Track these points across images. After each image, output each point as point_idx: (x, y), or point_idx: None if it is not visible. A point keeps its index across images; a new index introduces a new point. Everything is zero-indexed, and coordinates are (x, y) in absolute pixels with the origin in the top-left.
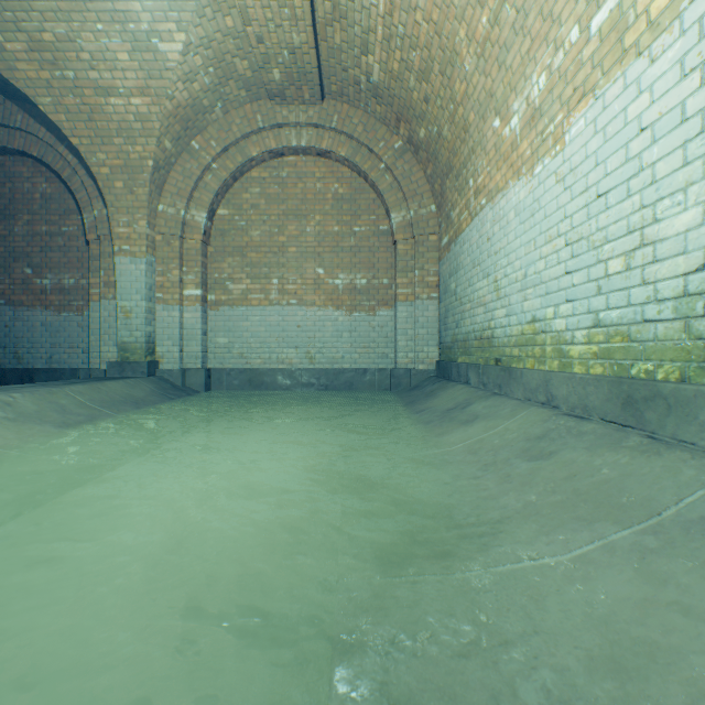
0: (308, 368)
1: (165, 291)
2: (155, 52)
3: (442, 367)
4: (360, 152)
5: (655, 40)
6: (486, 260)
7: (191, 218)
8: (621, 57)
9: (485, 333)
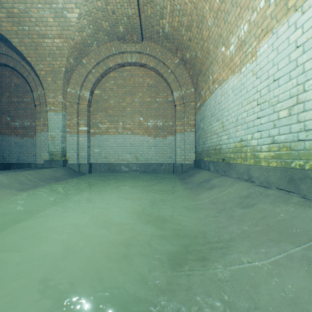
0: (136, 163)
1: (70, 128)
2: (65, 18)
3: (197, 162)
4: (159, 64)
5: (305, 2)
6: (217, 113)
7: (82, 95)
8: (286, 12)
9: (217, 147)
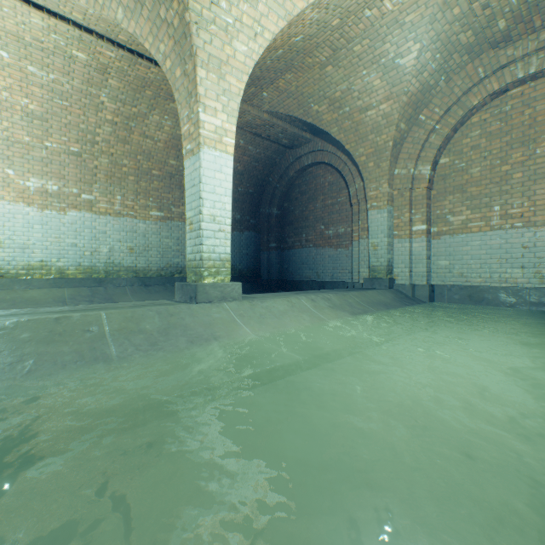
0: (538, 287)
1: (399, 229)
2: (396, 68)
3: None
4: None
5: None
6: None
7: (417, 173)
8: None
9: None
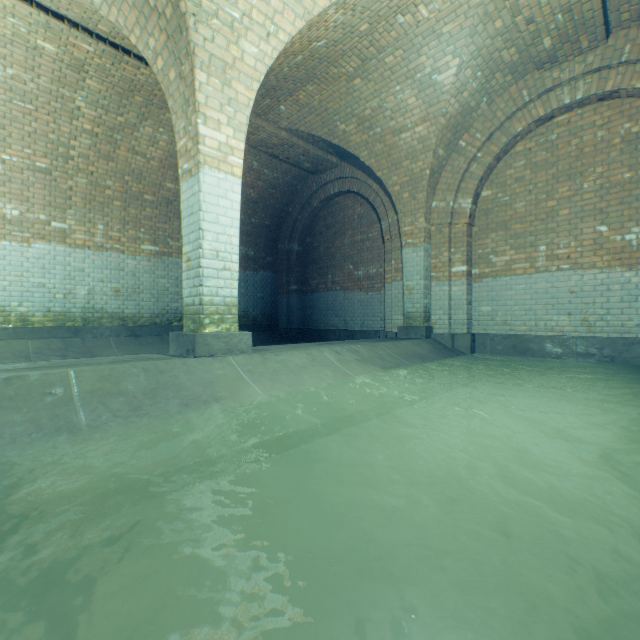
0: (585, 336)
1: (437, 270)
2: (434, 85)
3: None
4: None
5: None
6: None
7: (457, 207)
8: None
9: None
